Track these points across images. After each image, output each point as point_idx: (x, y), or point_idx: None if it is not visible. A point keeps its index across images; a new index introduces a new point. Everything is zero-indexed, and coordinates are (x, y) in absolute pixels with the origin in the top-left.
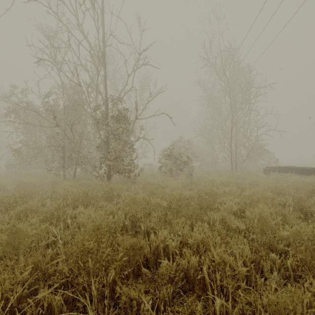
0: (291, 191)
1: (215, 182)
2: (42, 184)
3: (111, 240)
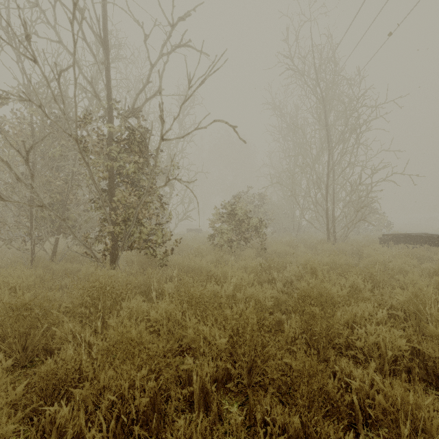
0: None
1: (318, 268)
2: None
3: None
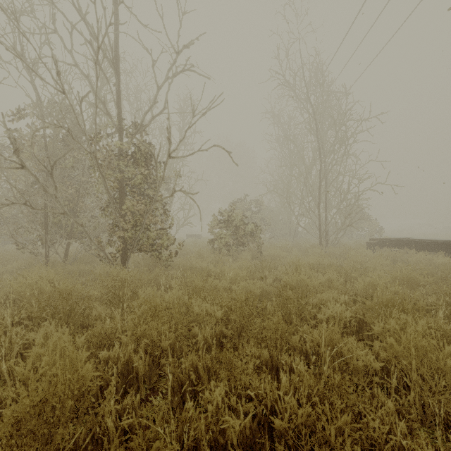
0: (428, 280)
1: (302, 266)
2: (4, 272)
3: (91, 421)
